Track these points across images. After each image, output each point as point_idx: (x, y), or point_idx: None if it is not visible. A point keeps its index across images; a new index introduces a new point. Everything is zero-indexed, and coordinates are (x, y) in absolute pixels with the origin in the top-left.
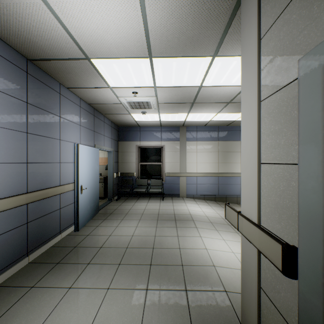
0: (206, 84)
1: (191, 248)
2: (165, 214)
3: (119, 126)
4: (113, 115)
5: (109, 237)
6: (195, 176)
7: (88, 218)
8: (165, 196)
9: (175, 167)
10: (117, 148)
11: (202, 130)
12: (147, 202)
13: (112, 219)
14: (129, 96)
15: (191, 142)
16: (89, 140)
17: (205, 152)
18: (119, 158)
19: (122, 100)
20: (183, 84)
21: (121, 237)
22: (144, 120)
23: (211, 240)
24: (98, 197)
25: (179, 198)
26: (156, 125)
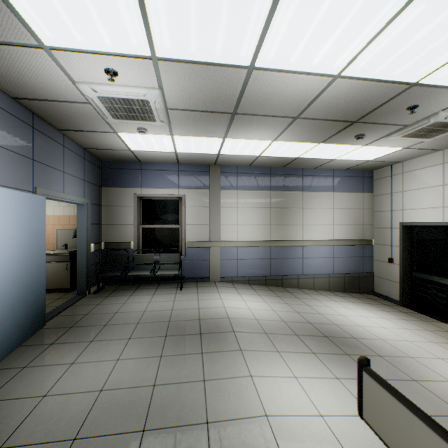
0: (263, 63)
1: (233, 420)
2: (183, 321)
3: (102, 159)
4: (81, 134)
5: (39, 404)
6: (234, 247)
7: (5, 349)
8: (185, 281)
9: (202, 232)
10: (99, 199)
11: (246, 172)
12: (152, 295)
13: (68, 342)
14: (102, 82)
15: (229, 191)
16: (16, 178)
17: (251, 208)
18: (102, 217)
19: (87, 91)
20: (215, 57)
21: (70, 400)
22: (145, 148)
23: (272, 383)
24: (45, 294)
25: (210, 284)
26: (170, 160)
